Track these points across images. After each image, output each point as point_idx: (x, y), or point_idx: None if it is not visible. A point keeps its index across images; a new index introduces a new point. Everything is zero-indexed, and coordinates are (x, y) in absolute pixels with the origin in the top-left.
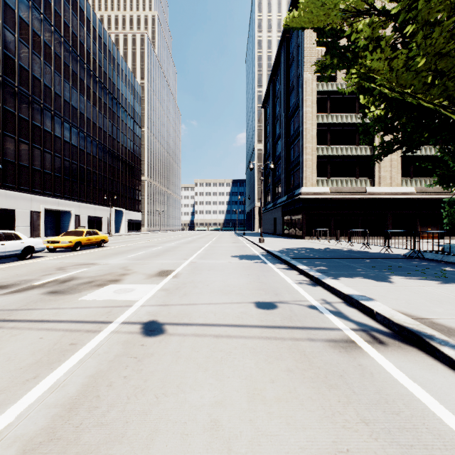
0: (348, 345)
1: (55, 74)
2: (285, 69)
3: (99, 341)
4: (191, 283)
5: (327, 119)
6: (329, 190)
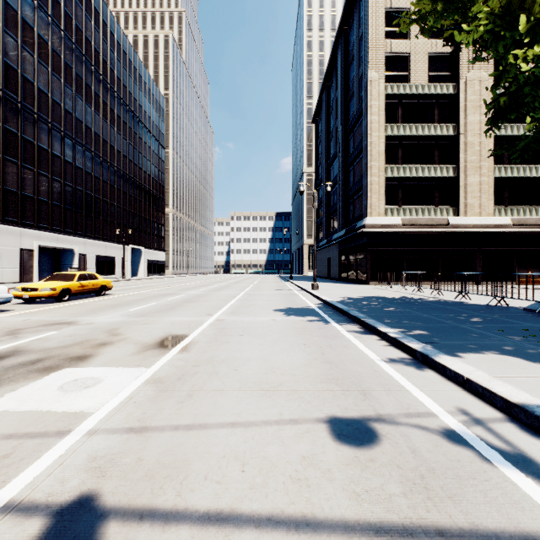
0: None
1: (53, 76)
2: (343, 70)
3: None
4: (208, 364)
5: (398, 131)
6: (401, 222)
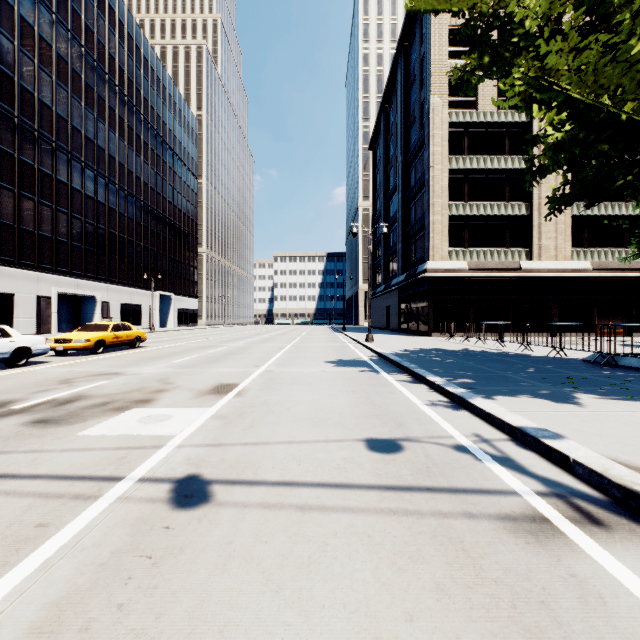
0: (539, 529)
1: (73, 99)
2: (403, 92)
3: (90, 519)
4: (263, 405)
5: (464, 164)
6: (467, 266)
